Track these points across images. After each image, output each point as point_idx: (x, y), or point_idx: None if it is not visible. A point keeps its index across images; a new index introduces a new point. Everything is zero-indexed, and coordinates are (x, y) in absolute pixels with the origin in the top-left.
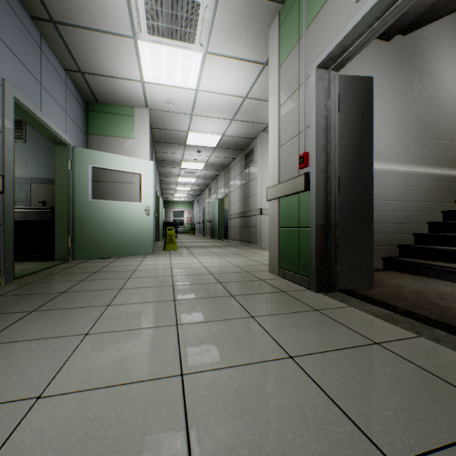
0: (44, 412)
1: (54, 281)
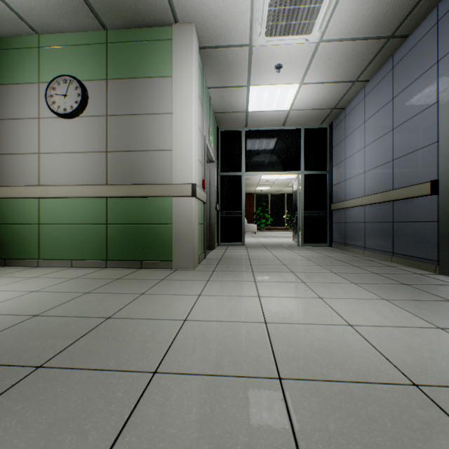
0: (291, 252)
1: (400, 274)
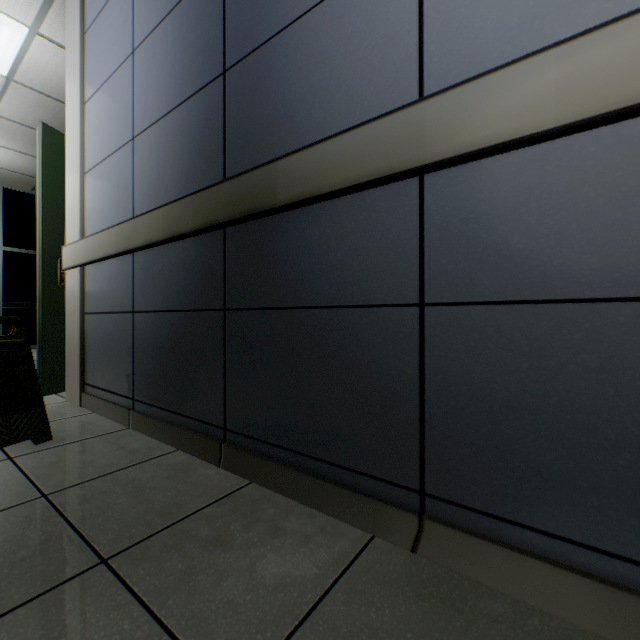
0: None
1: None
